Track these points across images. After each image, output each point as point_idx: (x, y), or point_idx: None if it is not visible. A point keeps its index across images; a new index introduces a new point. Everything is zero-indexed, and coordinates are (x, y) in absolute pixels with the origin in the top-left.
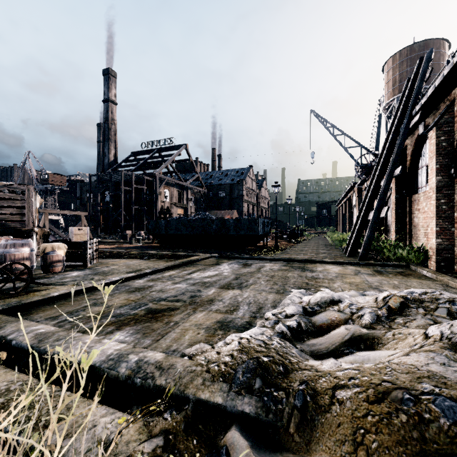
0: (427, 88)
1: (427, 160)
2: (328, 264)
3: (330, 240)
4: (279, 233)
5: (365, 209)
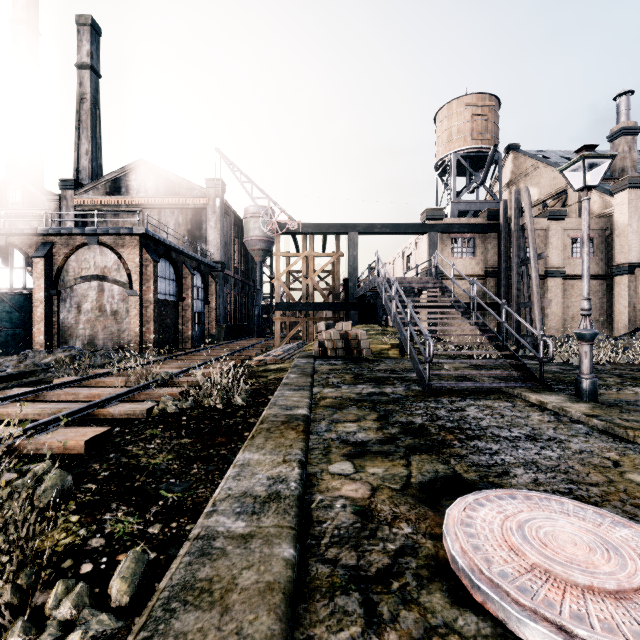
0: None
1: None
2: None
3: None
4: None
5: None
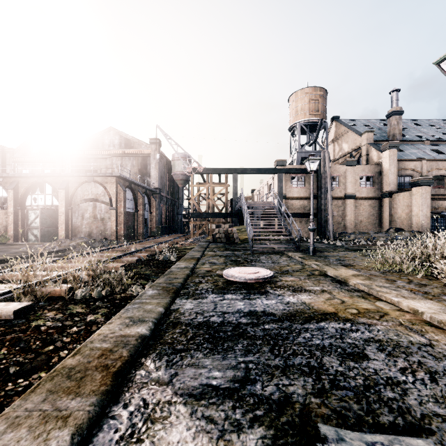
0: None
1: None
2: None
3: None
4: None
5: None
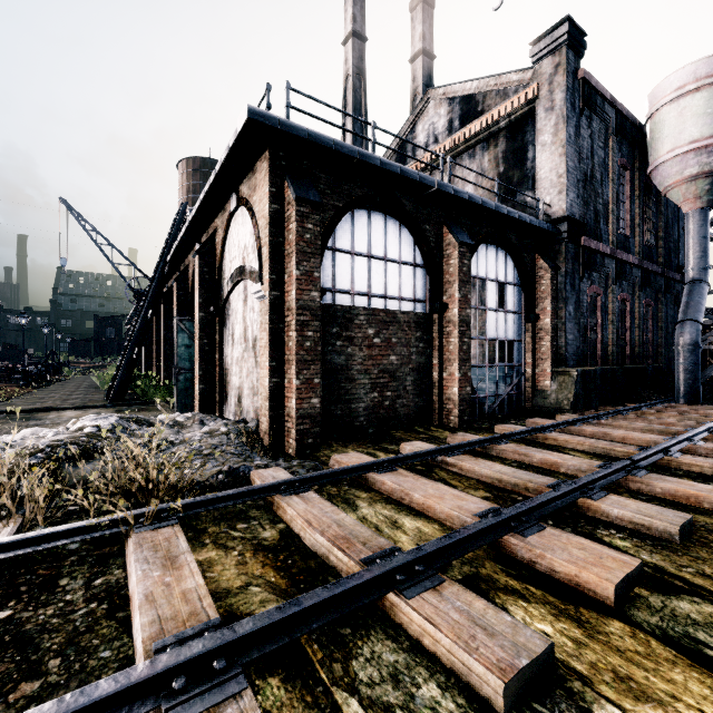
0: None
1: None
2: (69, 410)
3: (97, 381)
4: (3, 372)
5: (128, 345)
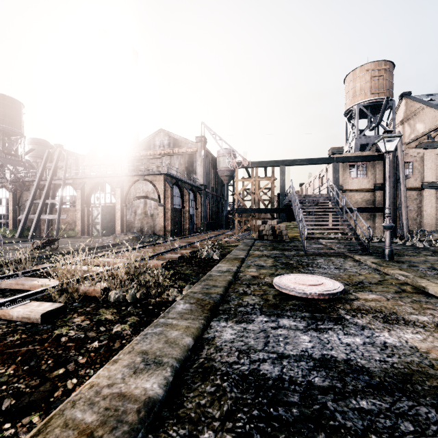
0: (69, 168)
1: (64, 194)
2: None
3: None
4: None
5: (39, 213)
